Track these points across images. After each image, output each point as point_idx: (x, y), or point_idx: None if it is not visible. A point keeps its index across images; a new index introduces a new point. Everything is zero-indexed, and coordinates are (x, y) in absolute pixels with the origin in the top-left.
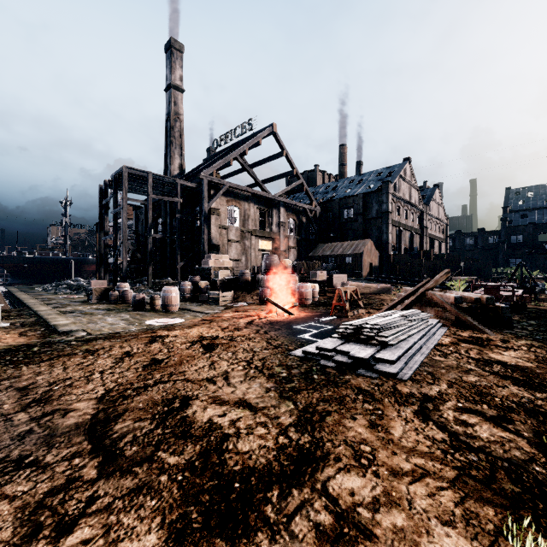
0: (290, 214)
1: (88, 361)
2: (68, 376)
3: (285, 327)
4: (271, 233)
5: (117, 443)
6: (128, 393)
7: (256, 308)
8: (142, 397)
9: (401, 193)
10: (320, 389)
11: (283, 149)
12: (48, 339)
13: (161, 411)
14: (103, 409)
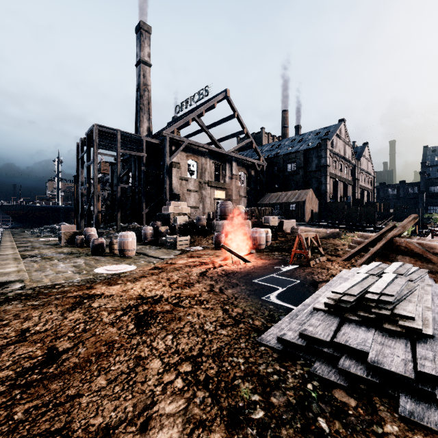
0: (241, 168)
1: None
2: None
3: (244, 282)
4: (224, 184)
5: None
6: None
7: (211, 253)
8: None
9: (337, 149)
10: None
11: (235, 111)
12: None
13: None
14: None
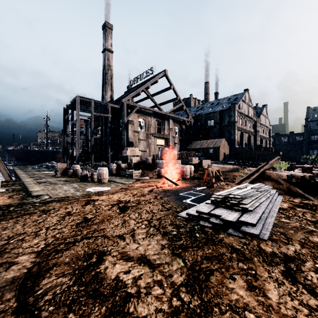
0: (175, 124)
1: (41, 218)
2: (24, 231)
3: (174, 194)
4: (164, 135)
5: (38, 301)
6: (60, 248)
7: (155, 180)
8: (69, 252)
9: (242, 110)
10: (202, 247)
11: (171, 84)
12: (24, 201)
13: (80, 266)
14: (38, 263)
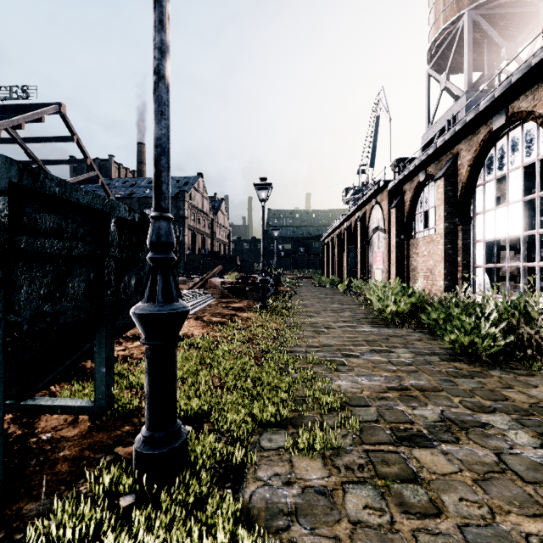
0: None
1: None
2: None
3: None
4: None
5: None
6: None
7: None
8: None
9: (195, 202)
10: None
11: (74, 134)
12: None
13: None
14: None
